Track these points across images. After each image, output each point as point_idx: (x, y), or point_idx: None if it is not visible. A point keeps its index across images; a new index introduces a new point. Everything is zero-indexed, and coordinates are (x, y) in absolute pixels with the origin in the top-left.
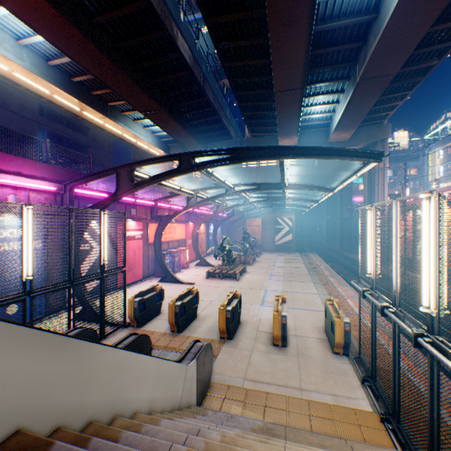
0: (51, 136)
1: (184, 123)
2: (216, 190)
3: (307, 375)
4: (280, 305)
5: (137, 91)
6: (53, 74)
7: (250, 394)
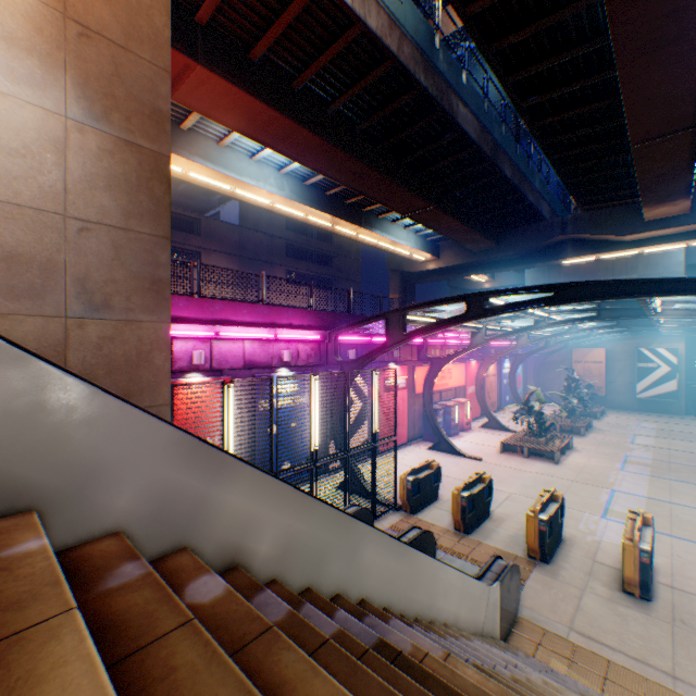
0: (295, 252)
1: (463, 214)
2: (513, 298)
3: (688, 660)
4: (637, 531)
5: (400, 193)
6: (308, 194)
7: (579, 653)
